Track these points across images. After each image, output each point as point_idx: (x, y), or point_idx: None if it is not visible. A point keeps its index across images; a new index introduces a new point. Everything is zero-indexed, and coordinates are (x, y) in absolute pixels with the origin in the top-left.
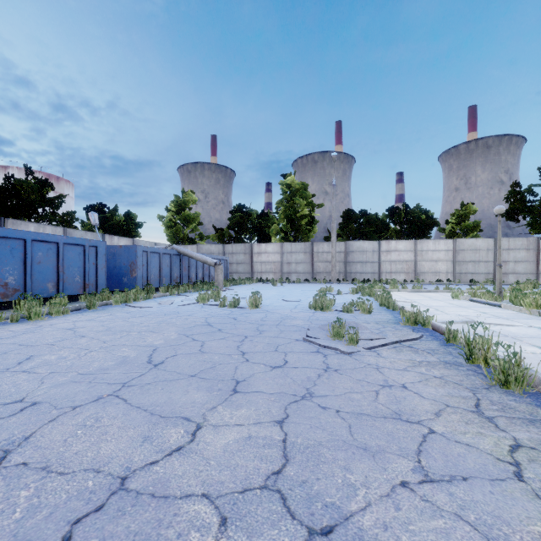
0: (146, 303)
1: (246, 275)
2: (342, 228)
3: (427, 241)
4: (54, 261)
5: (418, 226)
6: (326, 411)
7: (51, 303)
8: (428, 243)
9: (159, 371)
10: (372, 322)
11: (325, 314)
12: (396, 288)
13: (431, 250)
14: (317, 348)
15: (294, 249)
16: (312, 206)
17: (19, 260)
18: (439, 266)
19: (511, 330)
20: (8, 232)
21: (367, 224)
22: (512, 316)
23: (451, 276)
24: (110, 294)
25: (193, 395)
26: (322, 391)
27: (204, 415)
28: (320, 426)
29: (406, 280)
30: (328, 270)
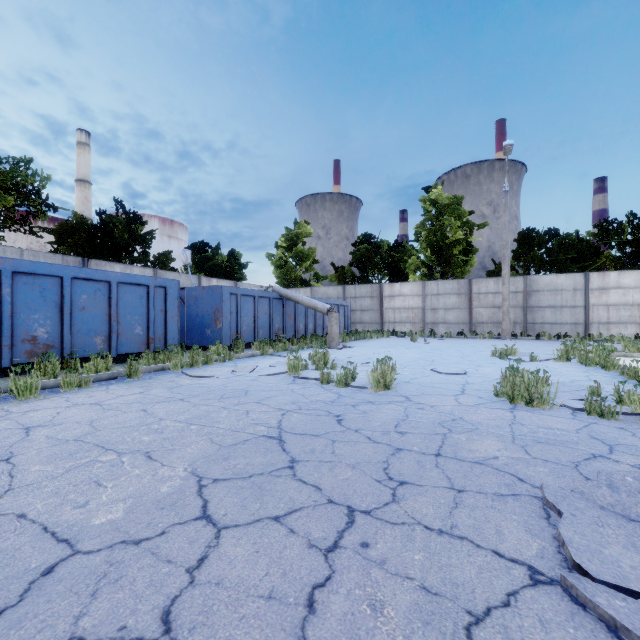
0: (219, 367)
1: (373, 325)
2: (518, 257)
3: None
4: (105, 307)
5: None
6: None
7: (65, 370)
8: None
9: None
10: None
11: (544, 419)
12: None
13: None
14: None
15: (442, 290)
16: (469, 228)
17: (53, 306)
18: None
19: None
20: (37, 266)
21: (560, 249)
22: None
23: None
24: (170, 354)
25: None
26: None
27: None
28: None
29: (639, 335)
30: (495, 320)
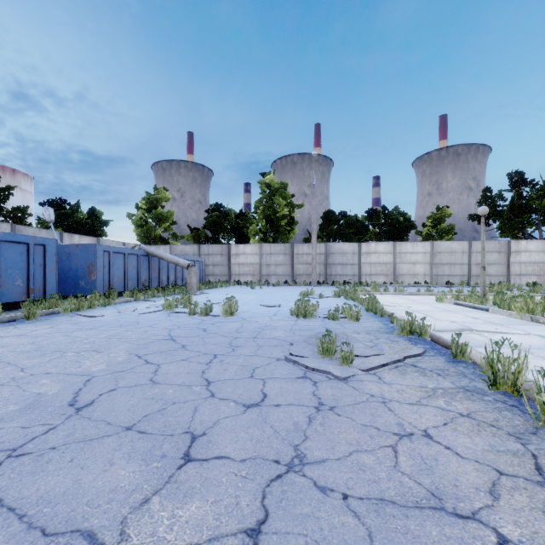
0: (103, 310)
1: (223, 277)
2: (322, 229)
3: (405, 243)
4: None
5: (396, 229)
6: (328, 497)
7: None
8: (407, 245)
9: (79, 421)
10: (362, 332)
11: (308, 323)
12: (378, 291)
13: (409, 252)
14: (304, 371)
15: (273, 251)
16: (292, 206)
17: None
18: (417, 268)
19: (513, 339)
20: None
21: (347, 226)
22: (505, 322)
23: (429, 278)
24: (58, 301)
25: (117, 471)
26: (317, 452)
27: (124, 524)
28: (322, 540)
29: (385, 282)
30: (308, 273)
